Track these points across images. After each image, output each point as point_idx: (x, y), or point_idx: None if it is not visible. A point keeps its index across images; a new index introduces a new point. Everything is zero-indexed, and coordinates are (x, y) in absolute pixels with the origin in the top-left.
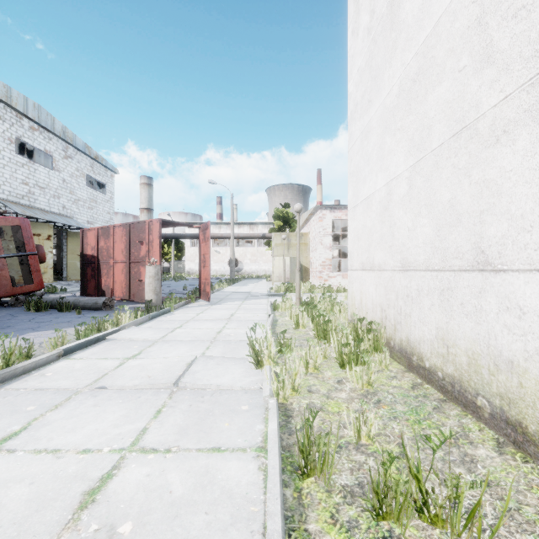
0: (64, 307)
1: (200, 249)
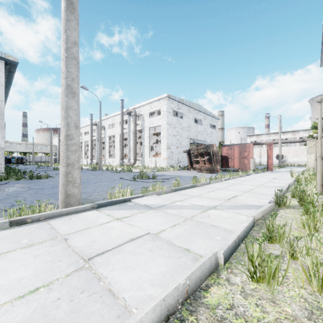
0: (226, 170)
1: (267, 152)
